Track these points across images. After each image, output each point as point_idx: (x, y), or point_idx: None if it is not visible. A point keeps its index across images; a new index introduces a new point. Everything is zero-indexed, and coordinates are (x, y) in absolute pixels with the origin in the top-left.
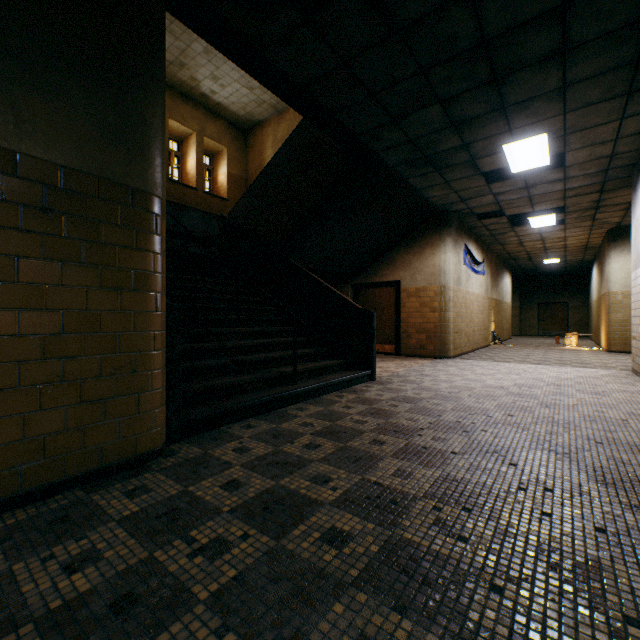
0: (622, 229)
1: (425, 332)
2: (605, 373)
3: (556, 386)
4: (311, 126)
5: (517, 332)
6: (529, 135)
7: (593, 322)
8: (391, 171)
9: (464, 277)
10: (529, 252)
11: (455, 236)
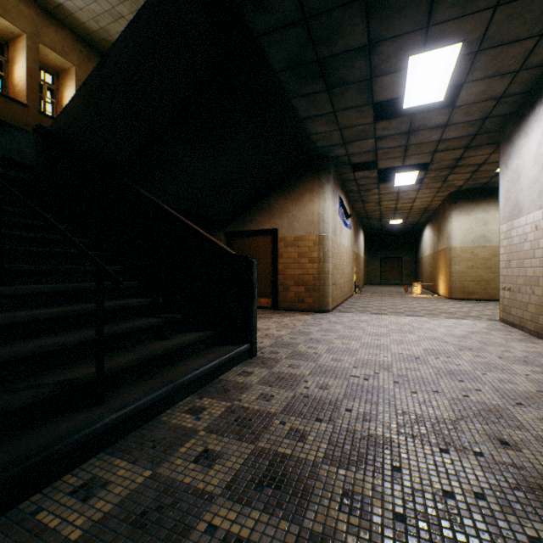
0: (461, 193)
1: (304, 284)
2: (484, 325)
3: (470, 351)
4: (166, 1)
5: (365, 281)
6: (443, 43)
7: (426, 273)
8: (274, 80)
9: (339, 228)
10: (382, 212)
11: (333, 184)
